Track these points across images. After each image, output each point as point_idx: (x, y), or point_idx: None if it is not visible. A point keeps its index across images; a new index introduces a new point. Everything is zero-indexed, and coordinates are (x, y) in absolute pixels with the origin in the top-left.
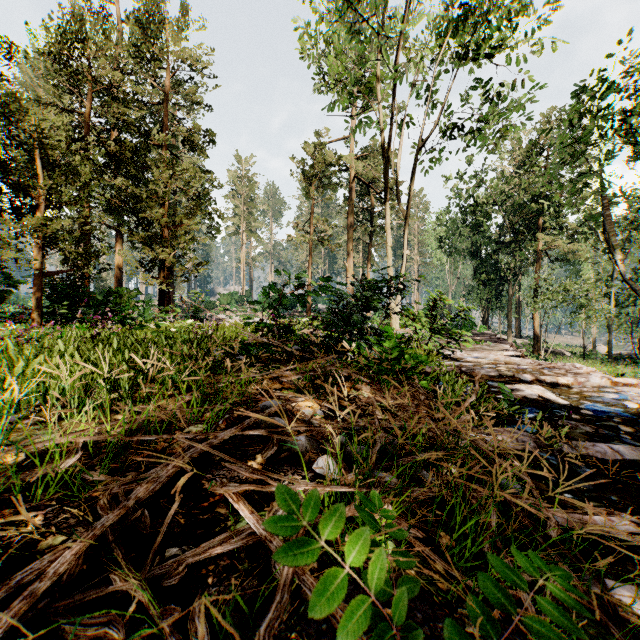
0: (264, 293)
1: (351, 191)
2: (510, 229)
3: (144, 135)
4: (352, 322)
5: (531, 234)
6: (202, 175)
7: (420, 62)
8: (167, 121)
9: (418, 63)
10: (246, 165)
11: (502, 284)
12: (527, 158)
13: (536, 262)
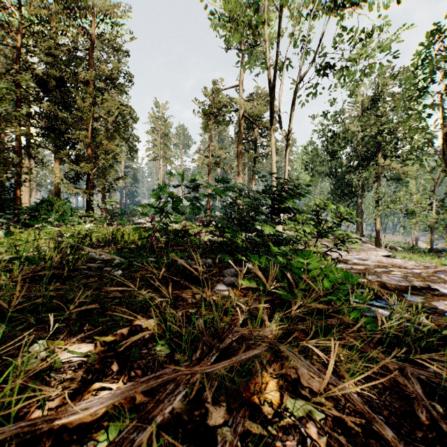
0: (153, 195)
1: (240, 126)
2: (358, 156)
3: (74, 74)
4: (254, 228)
5: (372, 160)
6: (121, 106)
7: (298, 12)
8: (93, 63)
9: (296, 16)
10: (162, 109)
11: (351, 197)
12: (370, 104)
13: (377, 180)
